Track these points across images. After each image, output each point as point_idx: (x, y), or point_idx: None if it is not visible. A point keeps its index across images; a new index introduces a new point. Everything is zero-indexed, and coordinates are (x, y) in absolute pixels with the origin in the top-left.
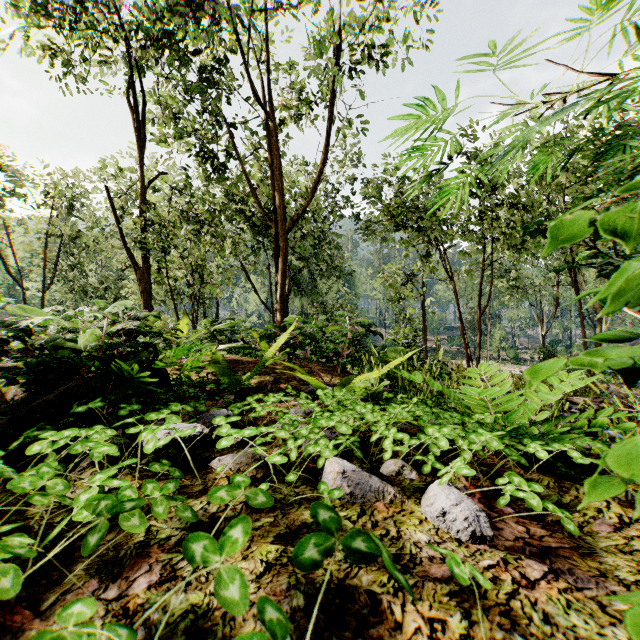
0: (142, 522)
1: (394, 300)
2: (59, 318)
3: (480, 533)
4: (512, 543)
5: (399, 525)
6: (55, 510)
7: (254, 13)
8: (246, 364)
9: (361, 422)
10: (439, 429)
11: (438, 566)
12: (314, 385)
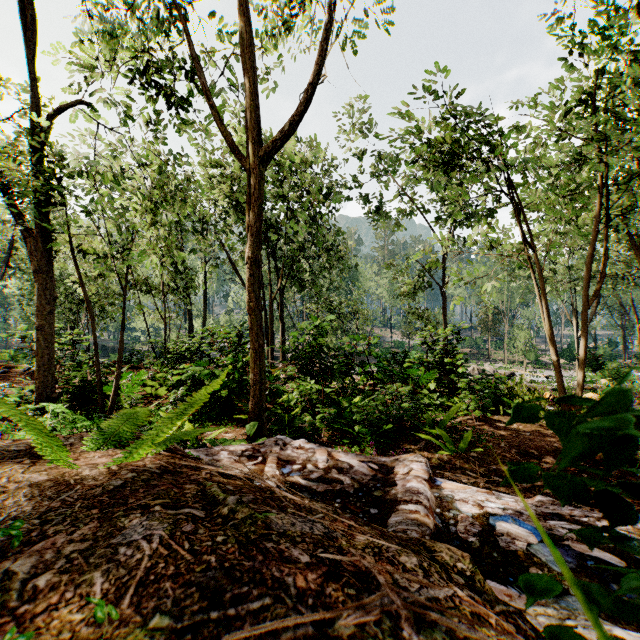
0: None
1: (408, 296)
2: None
3: None
4: None
5: None
6: None
7: None
8: None
9: None
10: None
11: None
12: None
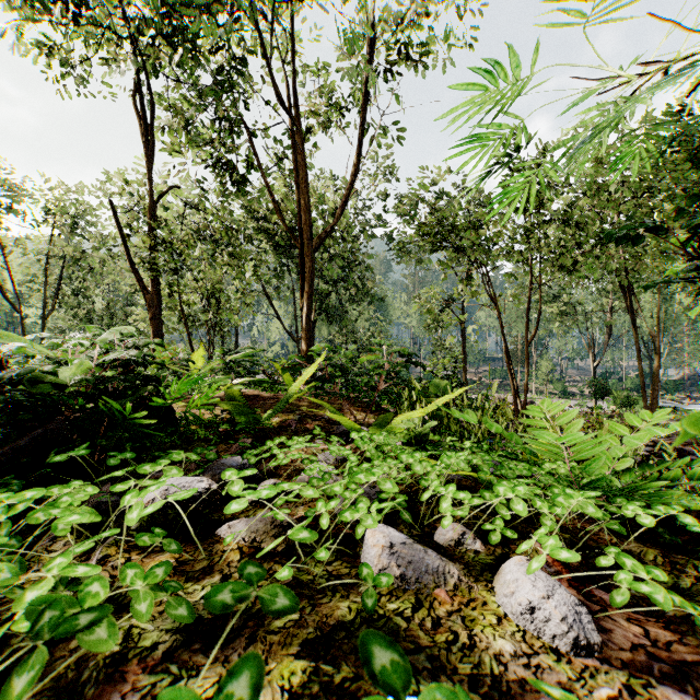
0: (111, 633)
1: (431, 328)
2: (39, 346)
3: (585, 641)
4: (630, 655)
5: (470, 625)
6: (8, 599)
7: (277, 9)
8: (267, 400)
9: (406, 473)
10: (513, 488)
11: (534, 695)
12: (346, 426)
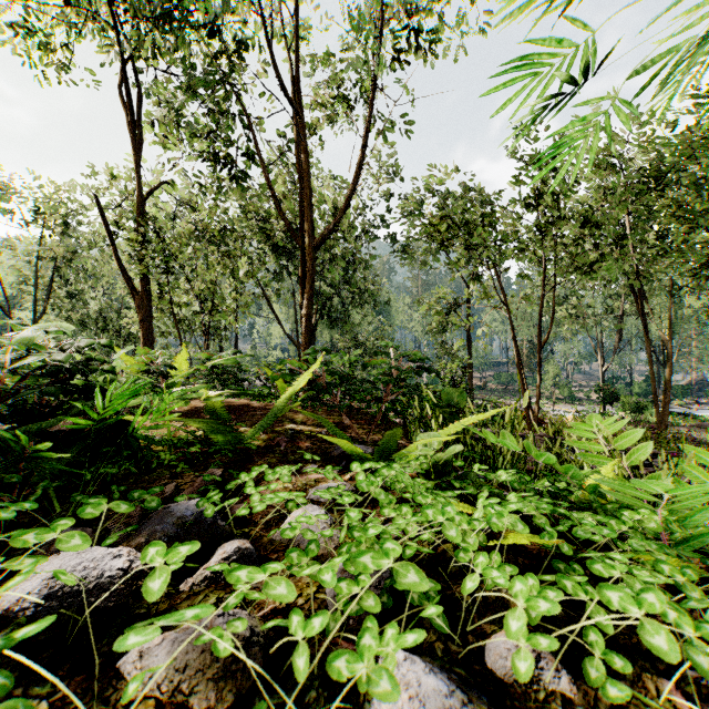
0: None
1: (436, 332)
2: None
3: None
4: None
5: None
6: None
7: None
8: (257, 410)
9: (431, 531)
10: (636, 596)
11: None
12: (346, 449)
